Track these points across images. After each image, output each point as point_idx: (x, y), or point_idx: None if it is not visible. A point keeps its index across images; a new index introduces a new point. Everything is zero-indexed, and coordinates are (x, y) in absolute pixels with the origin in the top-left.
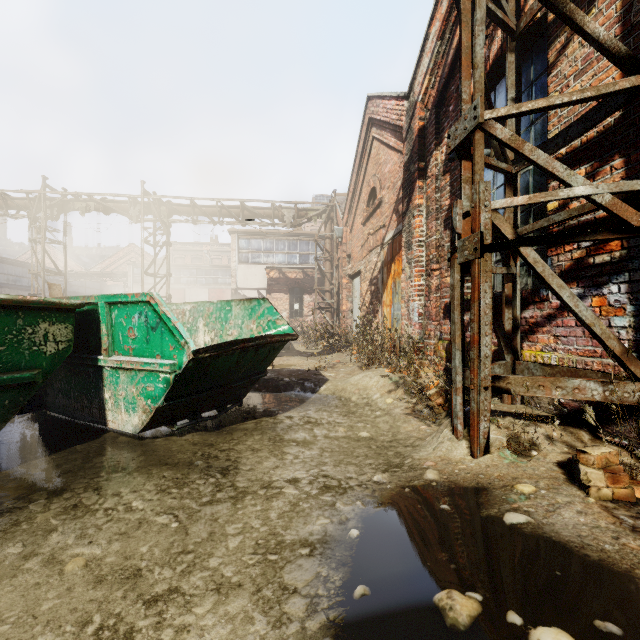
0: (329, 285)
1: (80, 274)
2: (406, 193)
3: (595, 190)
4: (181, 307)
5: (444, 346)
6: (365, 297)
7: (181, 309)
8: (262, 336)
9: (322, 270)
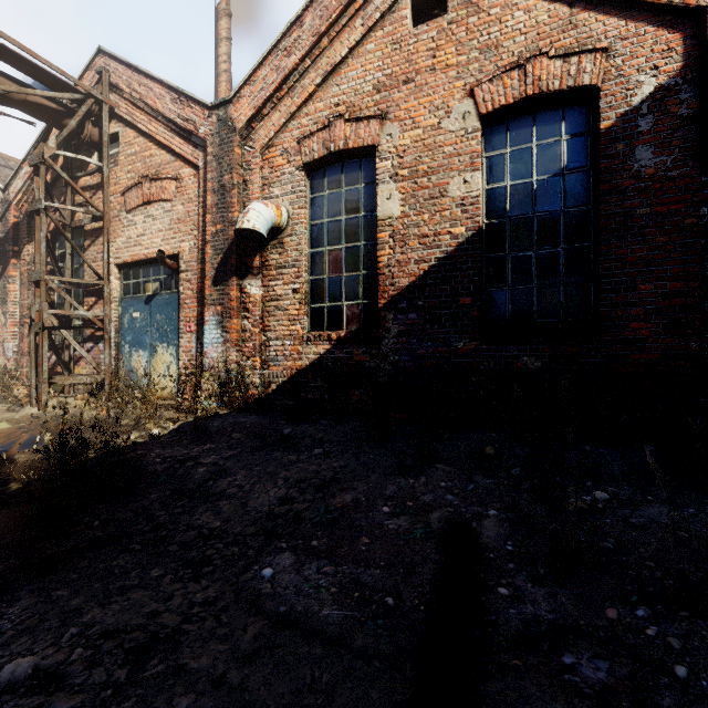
0: None
1: None
2: (2, 262)
3: (88, 314)
4: None
5: None
6: None
7: None
8: None
9: None
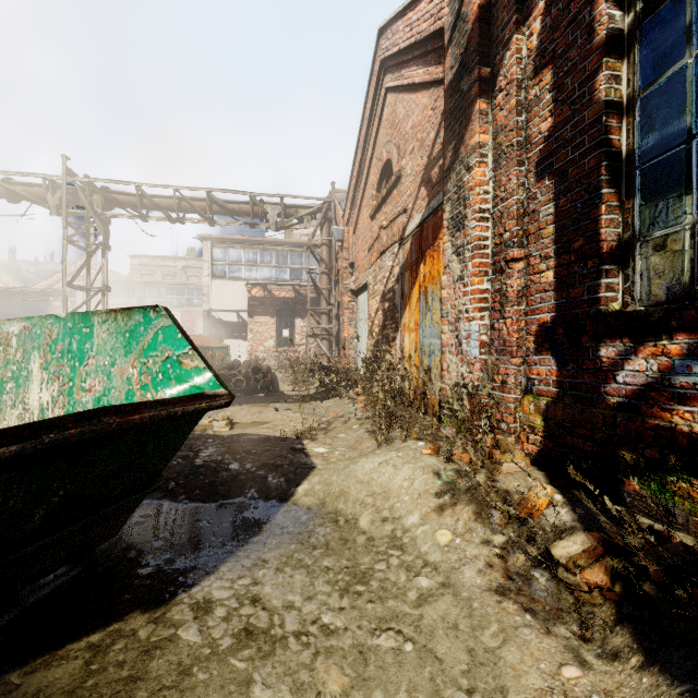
0: (326, 305)
1: (12, 291)
2: (451, 134)
3: None
4: (4, 328)
5: (539, 406)
6: (375, 319)
7: (3, 332)
8: (83, 413)
9: (317, 286)
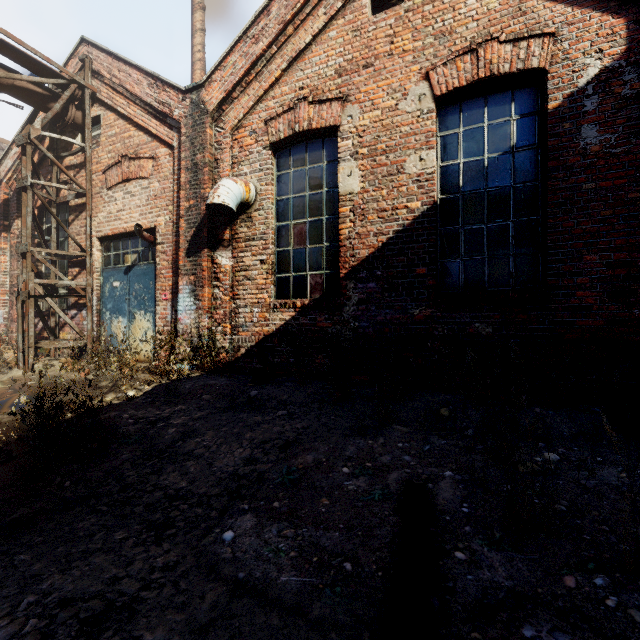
0: None
1: None
2: None
3: (71, 283)
4: None
5: None
6: None
7: None
8: None
9: None
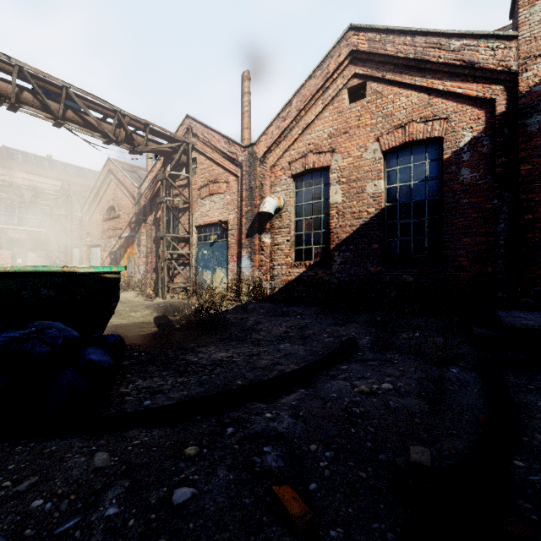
0: (64, 248)
1: None
2: (137, 225)
3: (183, 252)
4: None
5: (153, 281)
6: (106, 260)
7: None
8: None
9: (59, 237)
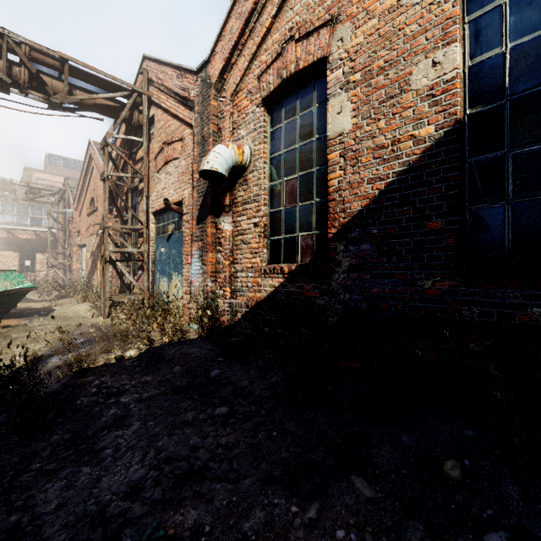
0: (62, 249)
1: None
2: None
3: (133, 250)
4: None
5: (118, 290)
6: (89, 262)
7: None
8: (18, 288)
9: (55, 237)
